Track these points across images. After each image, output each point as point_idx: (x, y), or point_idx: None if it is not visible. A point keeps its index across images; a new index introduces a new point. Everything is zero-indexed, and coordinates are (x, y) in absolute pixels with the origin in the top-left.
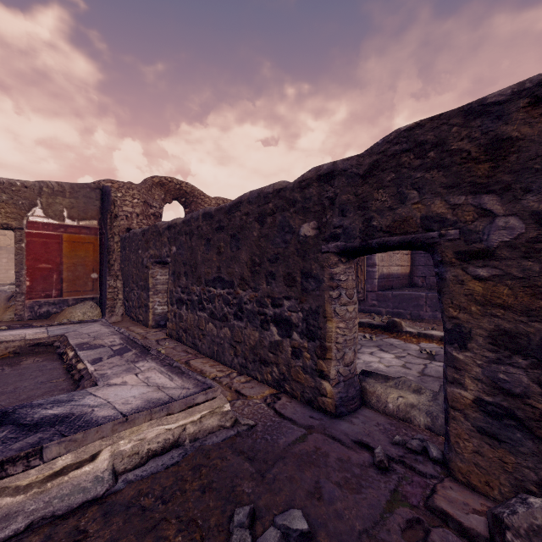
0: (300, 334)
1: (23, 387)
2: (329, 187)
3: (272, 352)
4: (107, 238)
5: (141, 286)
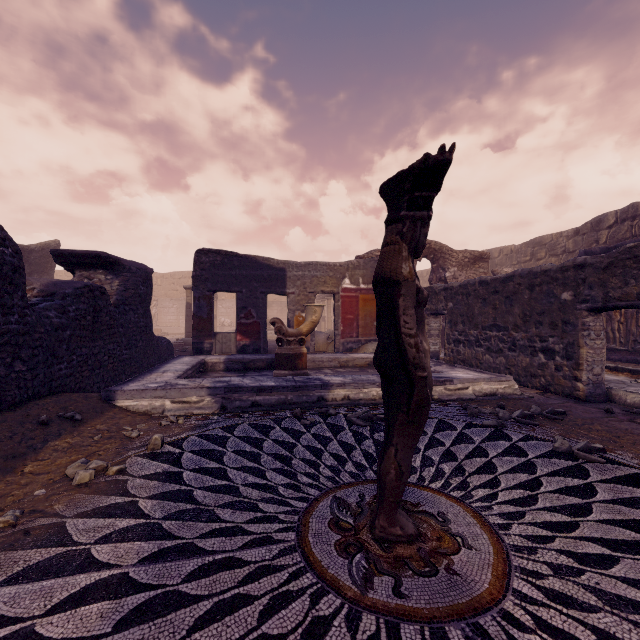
0: (561, 357)
1: None
2: (582, 273)
3: (540, 369)
4: None
5: None
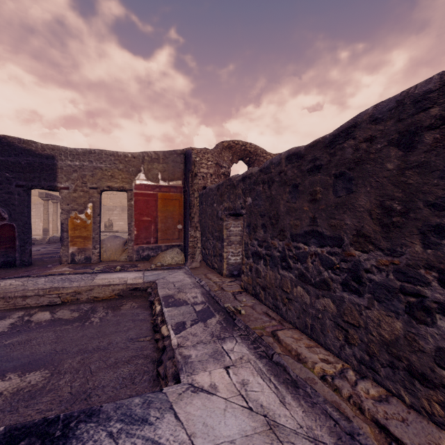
0: None
1: (115, 343)
2: None
3: None
4: (189, 194)
5: (215, 237)
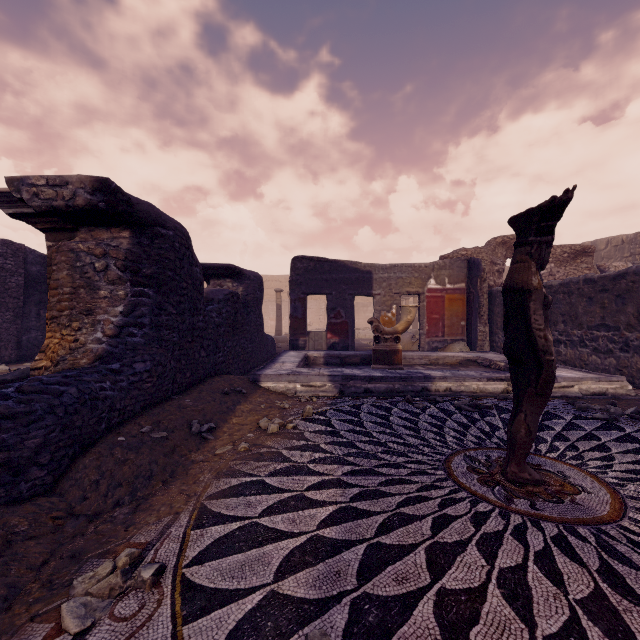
0: None
1: None
2: None
3: None
4: (478, 296)
5: None
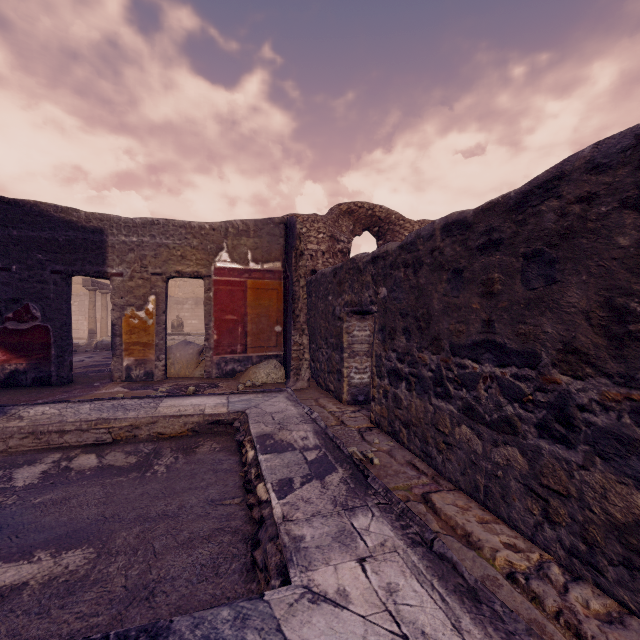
0: None
1: (189, 507)
2: None
3: None
4: (292, 282)
5: (331, 344)
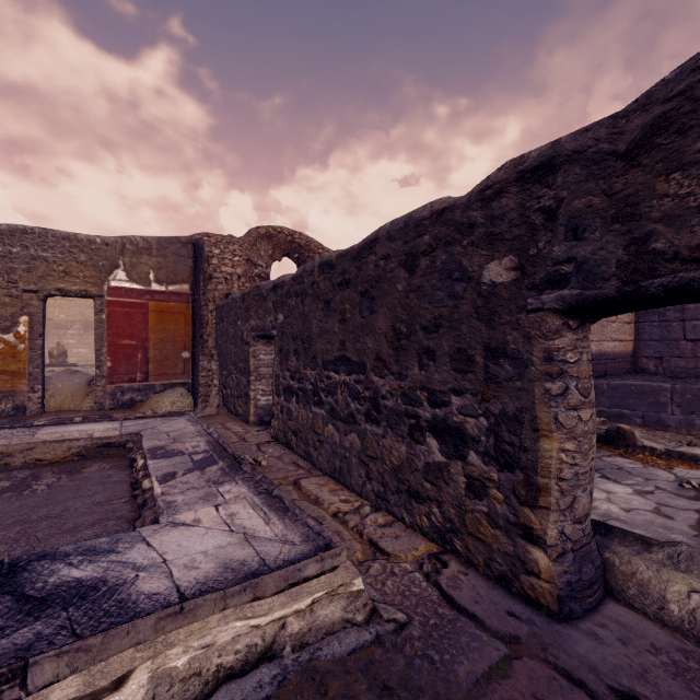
0: (482, 455)
1: (73, 509)
2: (544, 190)
3: (429, 481)
4: (200, 306)
5: (240, 369)
